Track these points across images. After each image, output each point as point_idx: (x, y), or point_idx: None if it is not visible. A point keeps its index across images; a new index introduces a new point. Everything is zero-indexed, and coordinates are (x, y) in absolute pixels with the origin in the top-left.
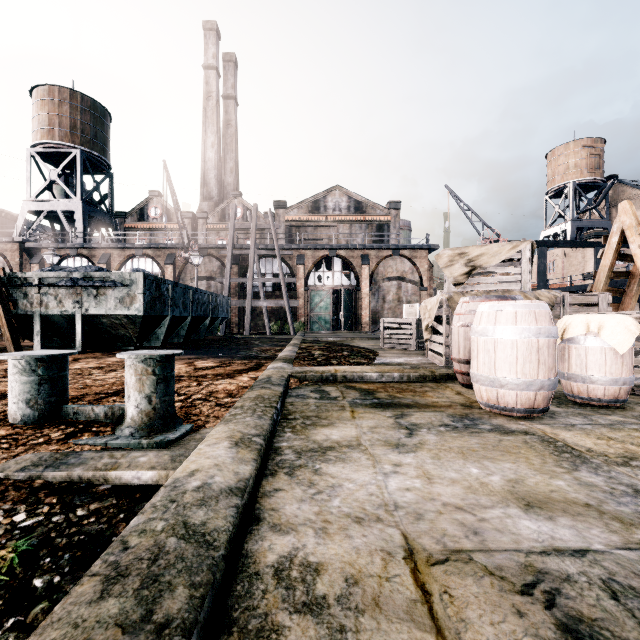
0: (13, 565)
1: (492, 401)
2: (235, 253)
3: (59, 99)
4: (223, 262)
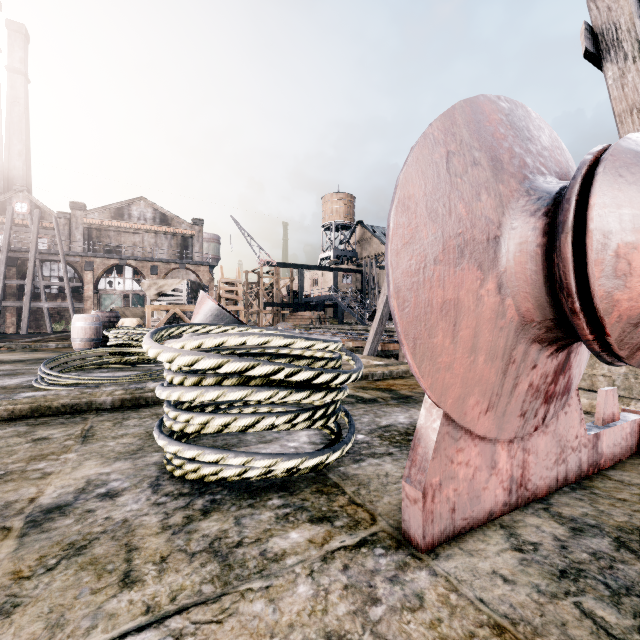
0: None
1: (74, 347)
2: (11, 256)
3: None
4: None
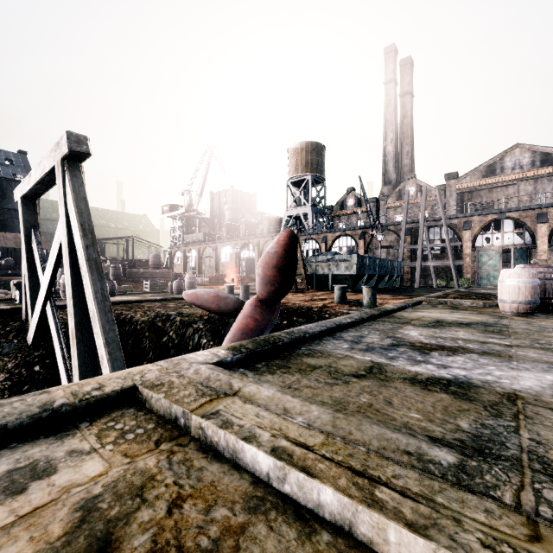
0: None
1: (502, 309)
2: (408, 227)
3: (300, 149)
4: (398, 234)
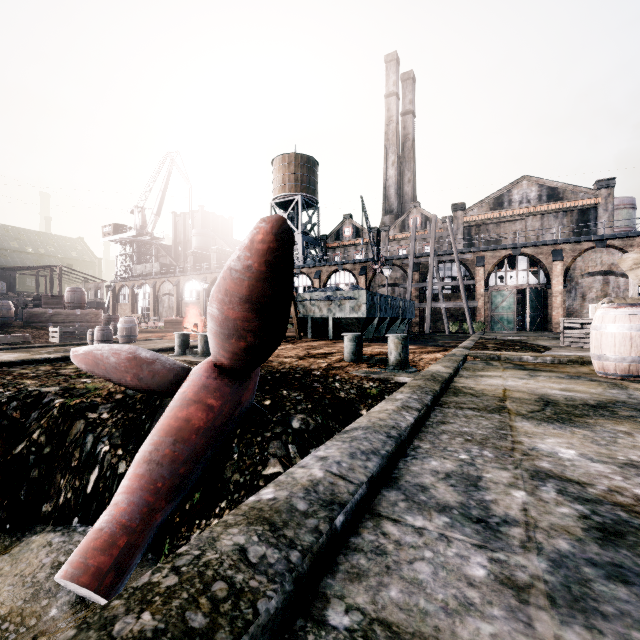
0: (377, 392)
1: (600, 369)
2: (416, 261)
3: (288, 163)
4: (405, 270)
